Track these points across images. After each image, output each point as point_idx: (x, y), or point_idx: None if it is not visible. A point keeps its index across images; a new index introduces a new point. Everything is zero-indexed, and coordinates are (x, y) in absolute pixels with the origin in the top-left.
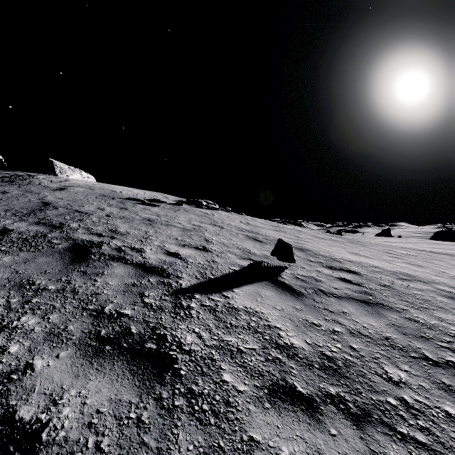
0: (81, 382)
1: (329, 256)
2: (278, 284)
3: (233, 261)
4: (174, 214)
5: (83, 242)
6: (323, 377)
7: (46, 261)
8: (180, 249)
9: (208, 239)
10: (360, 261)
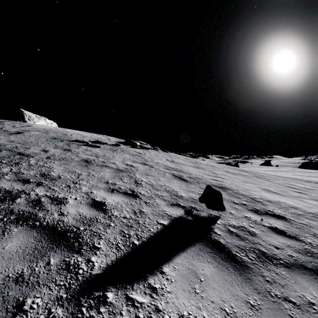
0: None
1: (248, 195)
2: (214, 247)
3: (161, 211)
4: (111, 154)
5: None
6: None
7: None
8: (108, 195)
9: (138, 180)
10: (278, 201)
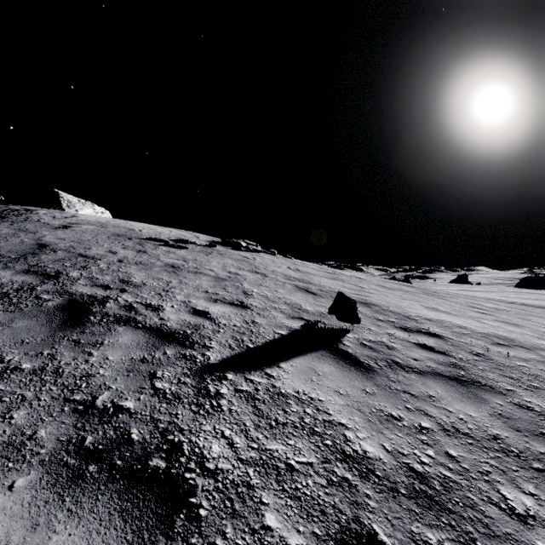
0: (39, 536)
1: (401, 312)
2: (339, 355)
3: (279, 322)
4: (205, 258)
5: (82, 297)
6: (415, 512)
7: (27, 325)
8: (211, 305)
9: (247, 291)
10: (442, 320)
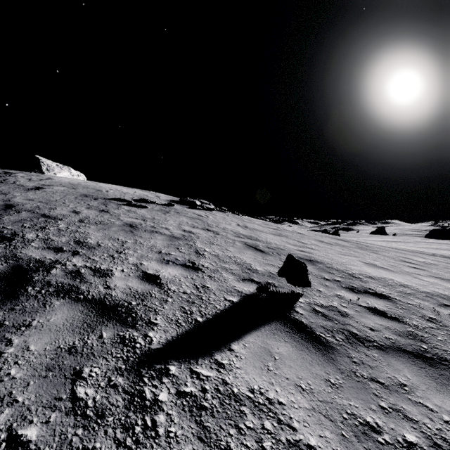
0: None
1: (345, 270)
2: (294, 327)
3: (230, 286)
4: (163, 217)
5: (29, 262)
6: None
7: None
8: (162, 268)
9: (199, 250)
10: (383, 278)
